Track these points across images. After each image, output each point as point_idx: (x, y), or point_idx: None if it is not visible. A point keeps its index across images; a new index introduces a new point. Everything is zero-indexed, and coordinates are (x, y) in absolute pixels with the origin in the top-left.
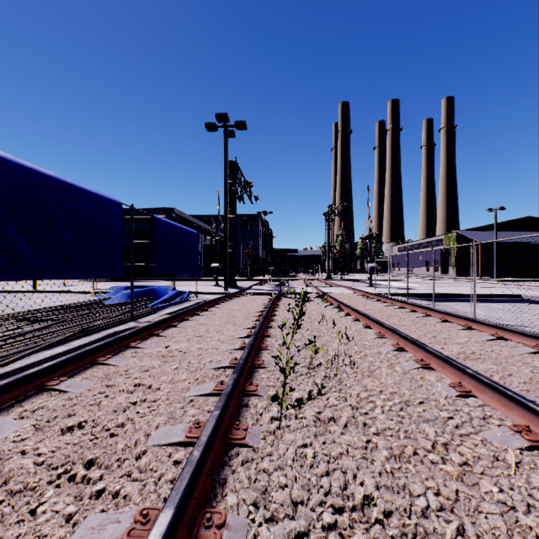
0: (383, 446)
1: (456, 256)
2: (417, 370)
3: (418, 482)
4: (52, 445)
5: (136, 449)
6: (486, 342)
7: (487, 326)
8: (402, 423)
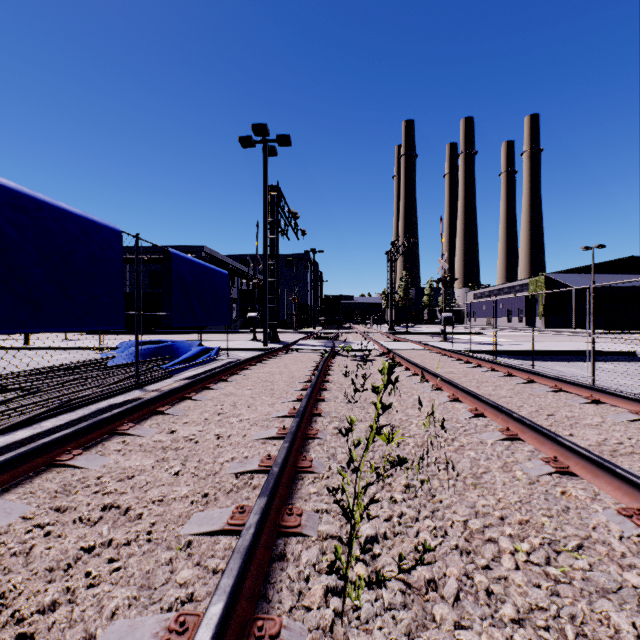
0: None
1: (544, 304)
2: (551, 478)
3: None
4: None
5: None
6: (629, 424)
7: (623, 399)
8: (558, 594)
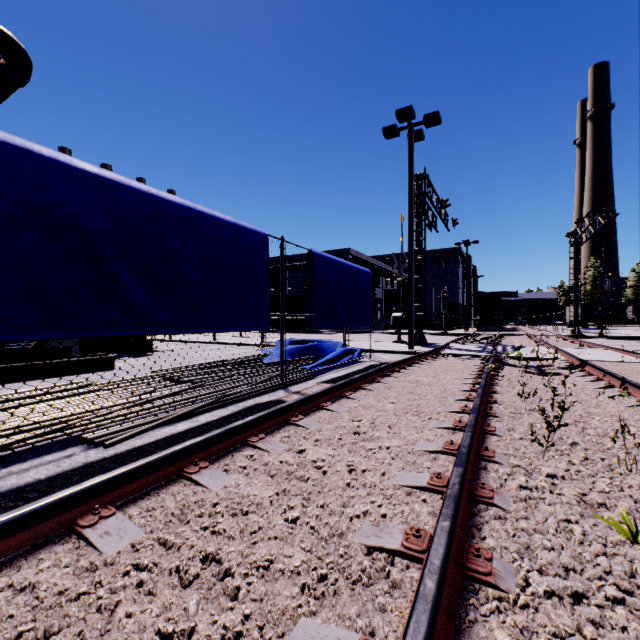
0: None
1: None
2: None
3: None
4: None
5: None
6: None
7: None
8: None
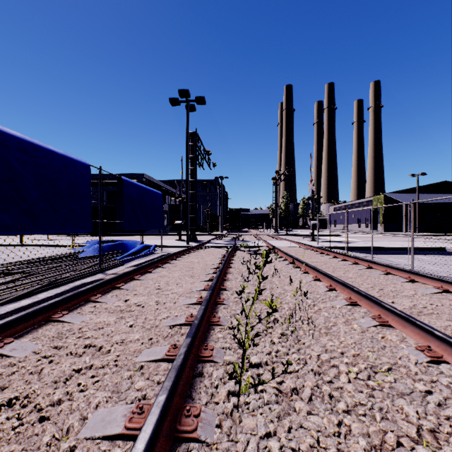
0: (359, 432)
1: (383, 214)
2: (376, 329)
3: None
4: None
5: (64, 444)
6: (432, 295)
7: (430, 279)
8: (373, 396)
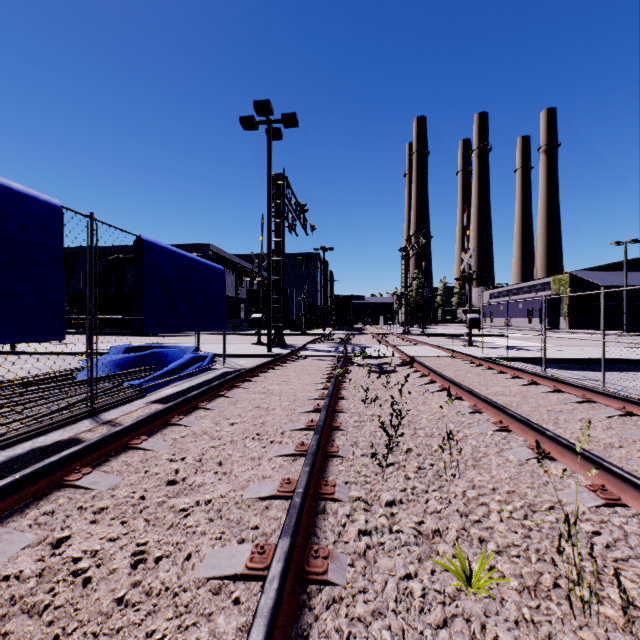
0: None
1: (569, 303)
2: None
3: None
4: None
5: None
6: None
7: None
8: None
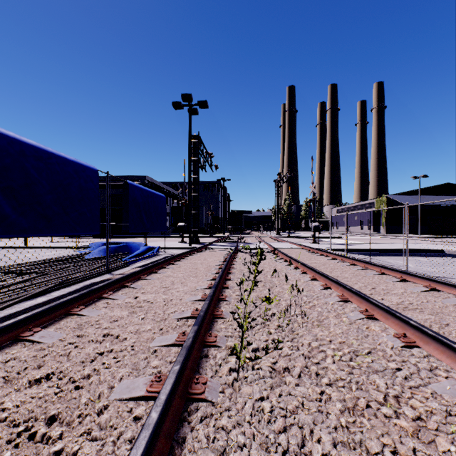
0: (337, 398)
1: (386, 216)
2: (362, 321)
3: (375, 438)
4: (17, 400)
5: (99, 403)
6: (420, 293)
7: (420, 278)
8: (352, 373)
